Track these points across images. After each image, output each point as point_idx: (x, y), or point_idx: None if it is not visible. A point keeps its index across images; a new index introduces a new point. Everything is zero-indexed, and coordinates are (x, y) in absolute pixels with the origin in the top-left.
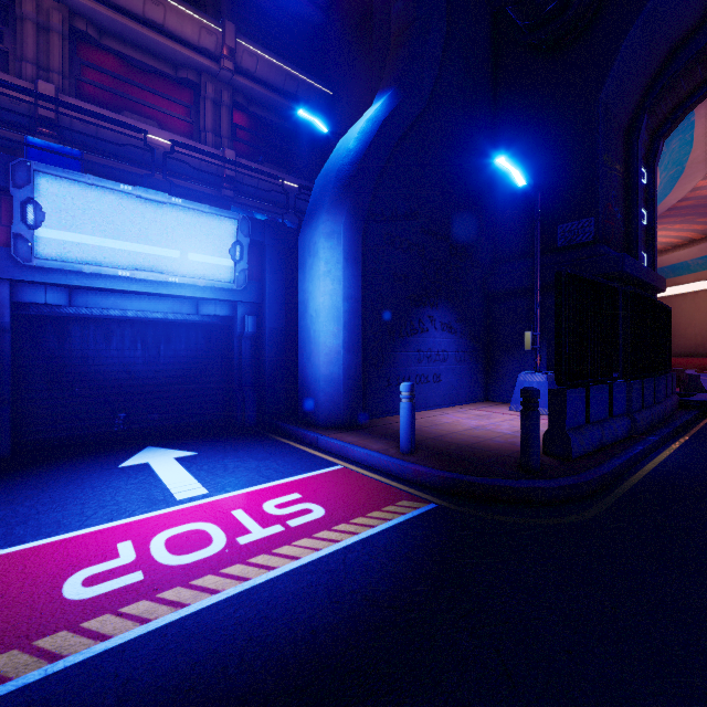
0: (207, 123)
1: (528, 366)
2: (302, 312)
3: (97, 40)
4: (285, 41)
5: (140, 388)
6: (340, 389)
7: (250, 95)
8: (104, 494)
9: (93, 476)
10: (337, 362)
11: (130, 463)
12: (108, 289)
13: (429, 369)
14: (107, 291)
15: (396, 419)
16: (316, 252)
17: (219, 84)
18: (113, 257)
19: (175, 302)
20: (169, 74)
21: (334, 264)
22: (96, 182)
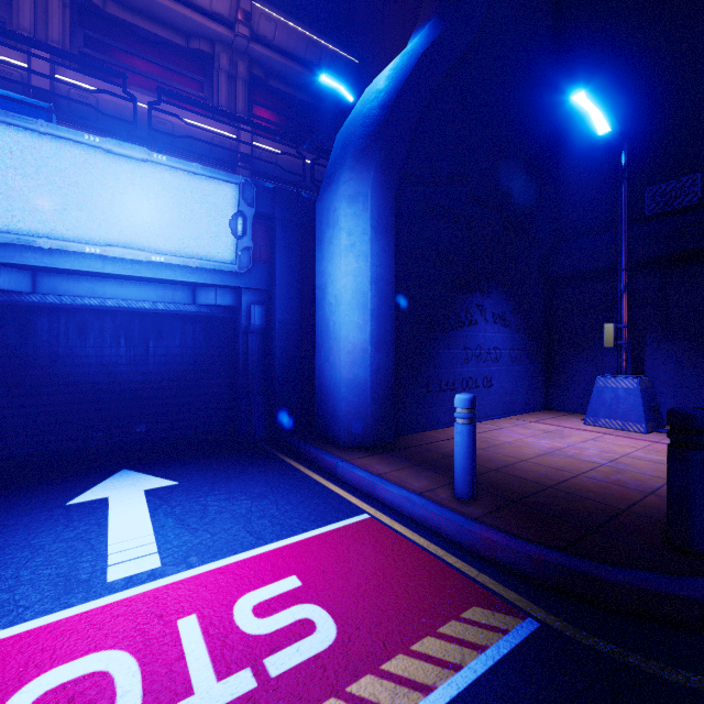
0: (221, 97)
1: (604, 367)
2: (319, 299)
3: (101, 8)
4: (307, 8)
5: (124, 393)
6: (367, 397)
7: (268, 67)
8: (10, 562)
9: (21, 522)
10: (363, 363)
11: (85, 498)
12: (79, 272)
13: (478, 371)
14: (79, 274)
15: (438, 435)
16: (336, 221)
17: (234, 54)
18: (78, 230)
19: (166, 288)
20: (180, 45)
21: (358, 235)
22: (52, 131)
